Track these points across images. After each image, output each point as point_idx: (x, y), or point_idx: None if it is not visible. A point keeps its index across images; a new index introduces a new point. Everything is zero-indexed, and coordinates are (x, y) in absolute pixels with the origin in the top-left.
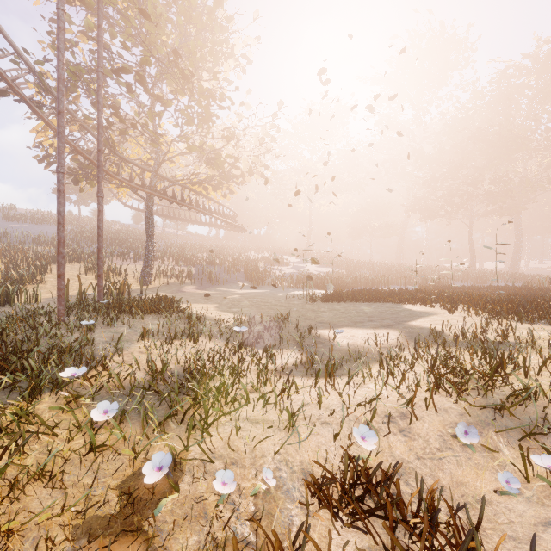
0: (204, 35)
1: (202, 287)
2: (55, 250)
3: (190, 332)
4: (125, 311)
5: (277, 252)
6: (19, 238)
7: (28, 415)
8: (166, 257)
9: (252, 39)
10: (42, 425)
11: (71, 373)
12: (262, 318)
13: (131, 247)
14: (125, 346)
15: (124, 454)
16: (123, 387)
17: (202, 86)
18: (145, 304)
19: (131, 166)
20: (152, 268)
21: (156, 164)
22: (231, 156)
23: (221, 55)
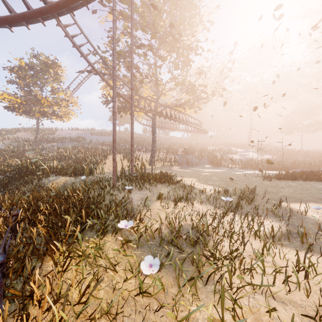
0: (184, 14)
1: (183, 168)
2: (110, 148)
3: (188, 198)
4: (145, 181)
5: (227, 146)
6: (96, 143)
7: (100, 250)
8: (161, 150)
9: (214, 8)
10: (108, 262)
11: (124, 224)
12: (235, 191)
13: (143, 145)
14: (149, 204)
15: (165, 306)
16: (154, 237)
17: (184, 44)
18: (156, 177)
19: (144, 100)
20: (155, 156)
21: (157, 97)
22: (201, 85)
23: (194, 24)
